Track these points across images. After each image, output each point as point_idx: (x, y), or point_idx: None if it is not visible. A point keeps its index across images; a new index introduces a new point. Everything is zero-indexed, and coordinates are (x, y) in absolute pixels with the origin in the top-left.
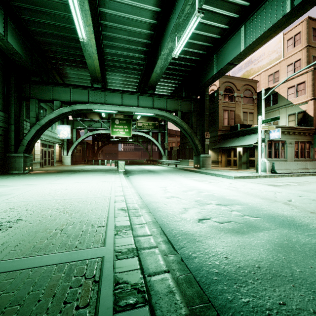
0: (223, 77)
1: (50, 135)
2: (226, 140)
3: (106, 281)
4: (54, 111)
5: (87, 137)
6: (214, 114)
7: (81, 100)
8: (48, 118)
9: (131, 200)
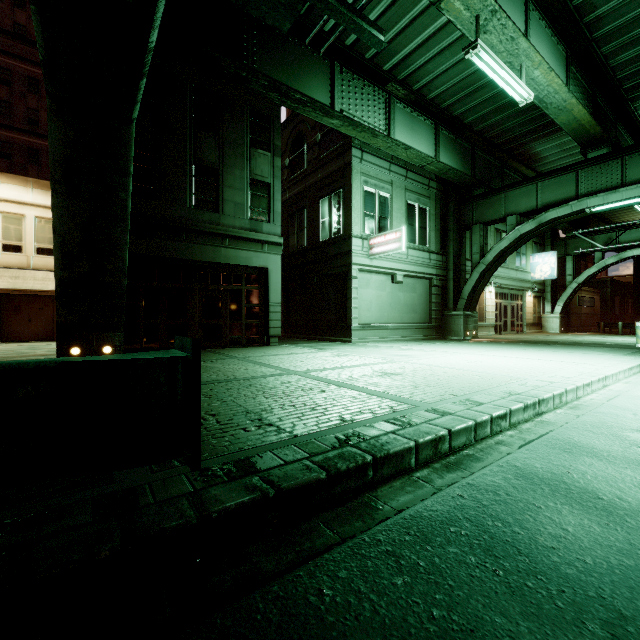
0: None
1: (514, 277)
2: None
3: (399, 413)
4: (506, 235)
5: (602, 268)
6: None
7: (559, 198)
8: (496, 250)
9: (552, 388)
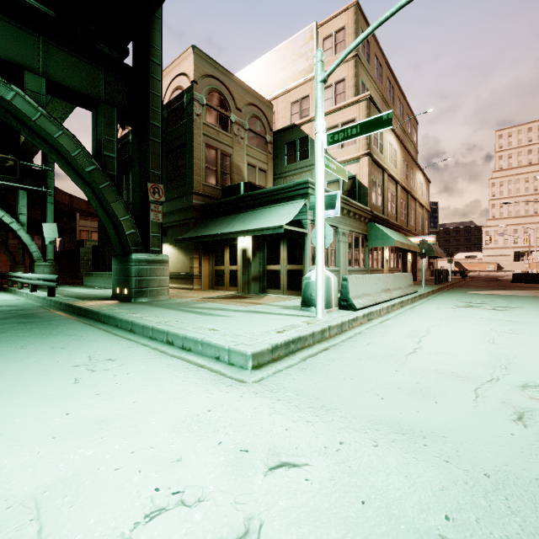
0: (205, 60)
1: None
2: (212, 220)
3: None
4: None
5: None
6: (182, 152)
7: None
8: None
9: None
